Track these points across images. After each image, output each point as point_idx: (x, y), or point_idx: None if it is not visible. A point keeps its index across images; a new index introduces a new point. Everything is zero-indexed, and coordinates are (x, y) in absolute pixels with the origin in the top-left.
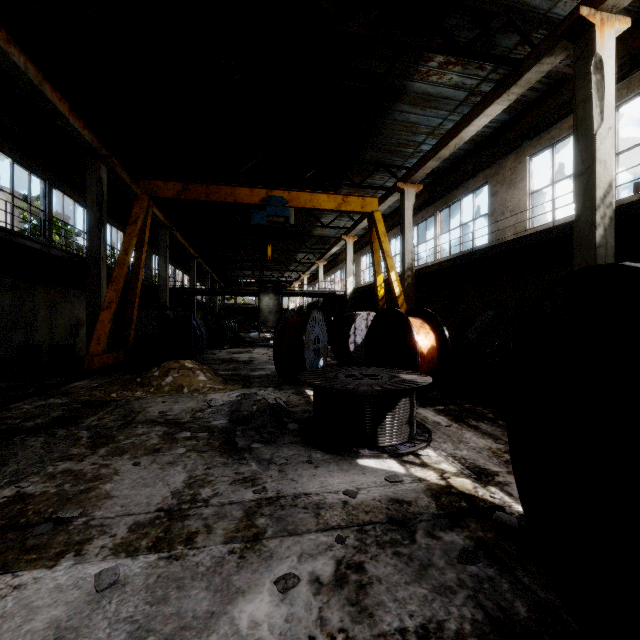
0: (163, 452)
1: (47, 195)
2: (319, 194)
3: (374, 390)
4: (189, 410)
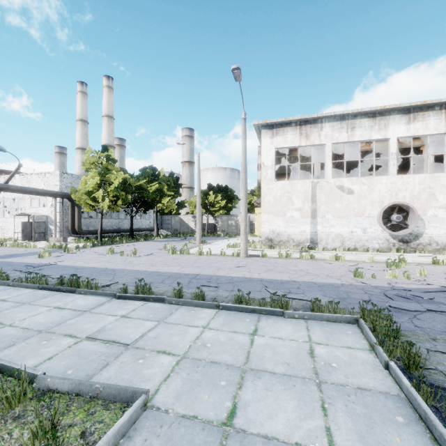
0: None
1: None
2: None
3: None
4: None
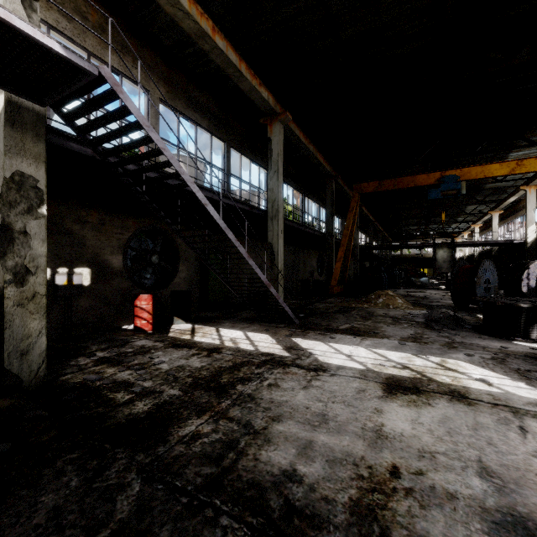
0: (397, 325)
1: (303, 201)
2: (490, 165)
3: (525, 304)
4: (399, 314)
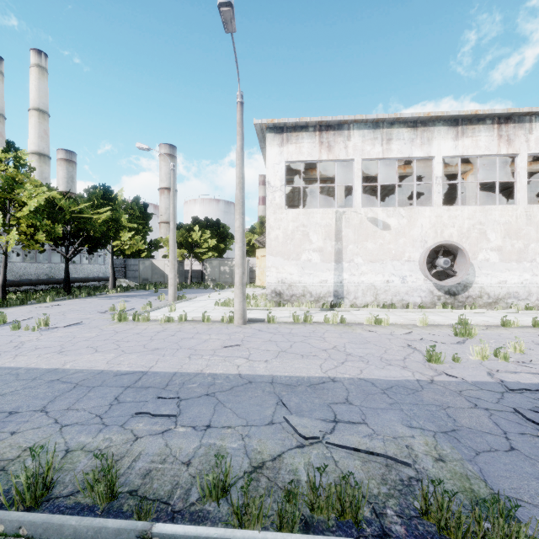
0: None
1: None
2: None
3: None
4: None
